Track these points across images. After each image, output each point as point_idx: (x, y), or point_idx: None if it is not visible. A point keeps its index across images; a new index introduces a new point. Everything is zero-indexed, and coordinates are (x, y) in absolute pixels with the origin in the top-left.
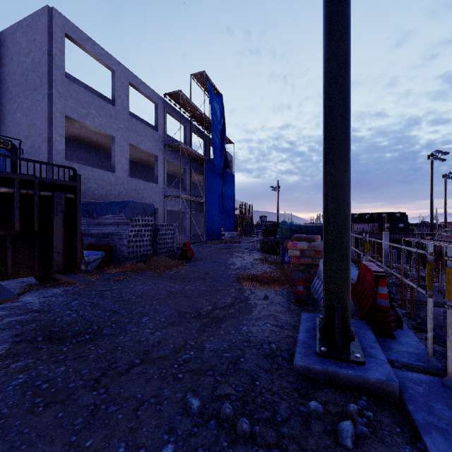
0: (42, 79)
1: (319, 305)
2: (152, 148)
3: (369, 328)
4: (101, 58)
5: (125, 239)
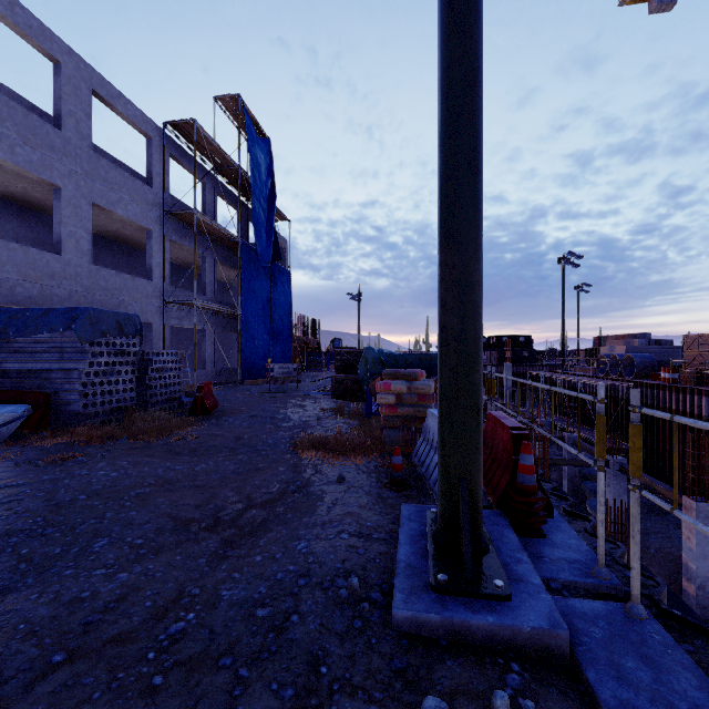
0: None
1: (427, 485)
2: (140, 216)
3: (508, 523)
4: (30, 35)
5: (77, 379)
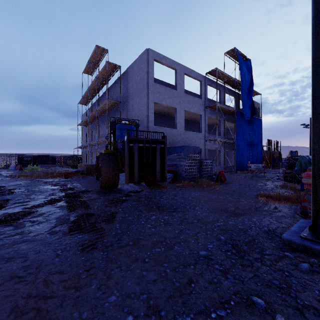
0: (144, 86)
1: None
2: (197, 110)
3: None
4: (170, 65)
5: (183, 167)
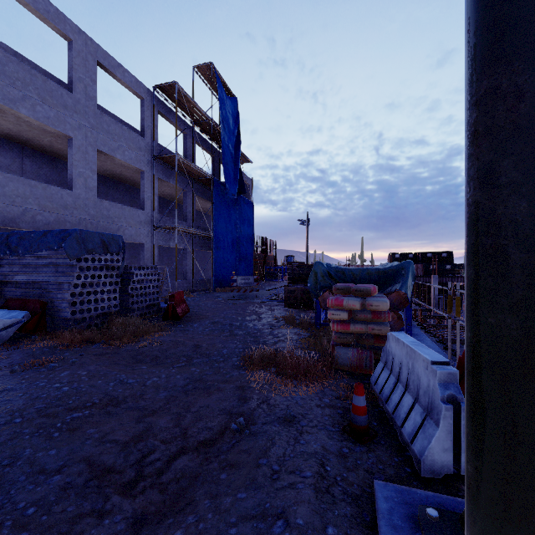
0: None
1: (396, 432)
2: (135, 160)
3: None
4: (48, 18)
5: (67, 290)
